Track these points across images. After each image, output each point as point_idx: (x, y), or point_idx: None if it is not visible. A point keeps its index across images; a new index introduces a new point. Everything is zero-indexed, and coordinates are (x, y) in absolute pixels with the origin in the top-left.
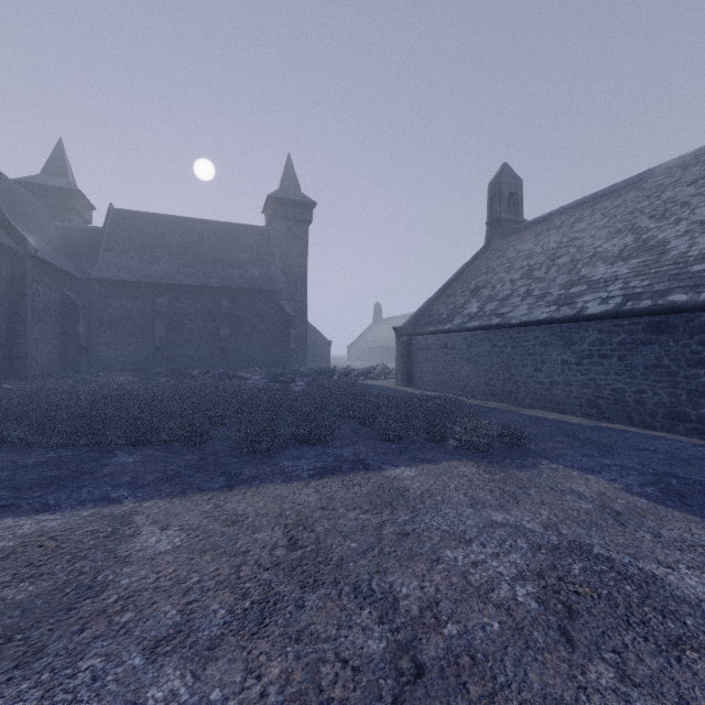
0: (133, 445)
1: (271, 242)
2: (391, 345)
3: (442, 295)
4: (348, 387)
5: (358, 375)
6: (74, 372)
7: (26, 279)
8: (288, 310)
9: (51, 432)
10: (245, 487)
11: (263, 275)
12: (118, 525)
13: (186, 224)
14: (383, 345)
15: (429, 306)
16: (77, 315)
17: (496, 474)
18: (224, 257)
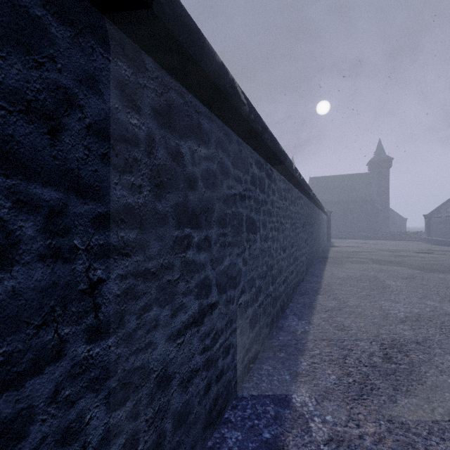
0: (345, 238)
1: (370, 179)
2: None
3: (448, 201)
4: (394, 234)
5: (411, 233)
6: None
7: None
8: (378, 207)
9: (333, 235)
10: (364, 240)
11: (367, 194)
12: (352, 240)
13: (334, 178)
14: None
15: (441, 206)
16: None
17: (405, 241)
18: (349, 188)
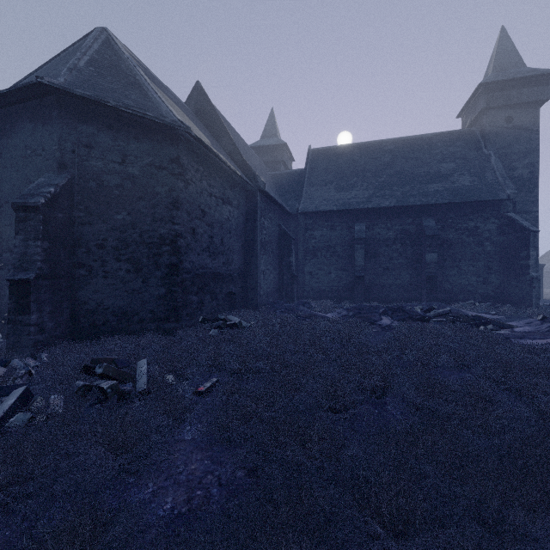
0: None
1: (479, 144)
2: None
3: None
4: None
5: None
6: (287, 300)
7: (257, 213)
8: (523, 223)
9: None
10: None
11: (477, 184)
12: None
13: (376, 147)
14: None
15: None
16: (290, 246)
17: None
18: (421, 171)
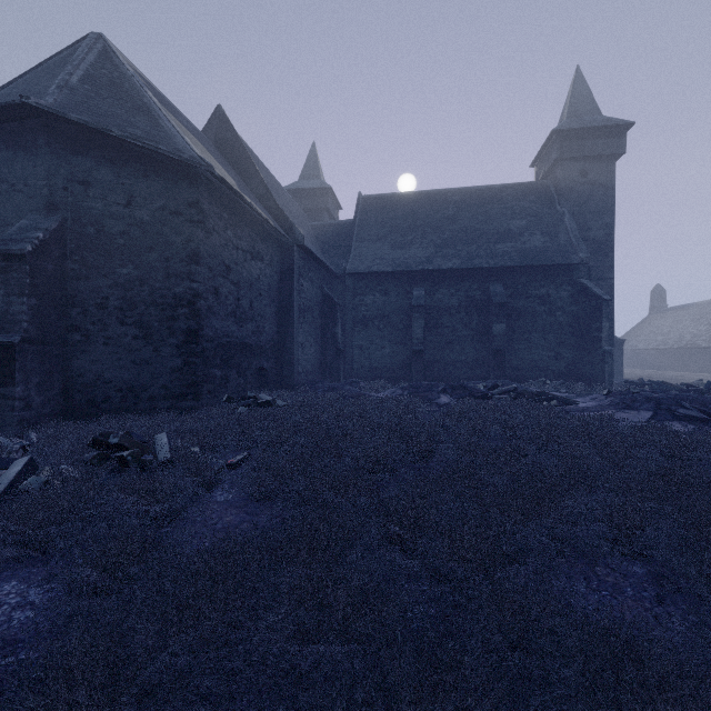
0: None
1: (553, 200)
2: (710, 345)
3: None
4: None
5: None
6: (332, 380)
7: (294, 272)
8: (596, 291)
9: None
10: None
11: (549, 245)
12: None
13: (438, 197)
14: (689, 345)
15: None
16: (335, 314)
17: None
18: (489, 229)
